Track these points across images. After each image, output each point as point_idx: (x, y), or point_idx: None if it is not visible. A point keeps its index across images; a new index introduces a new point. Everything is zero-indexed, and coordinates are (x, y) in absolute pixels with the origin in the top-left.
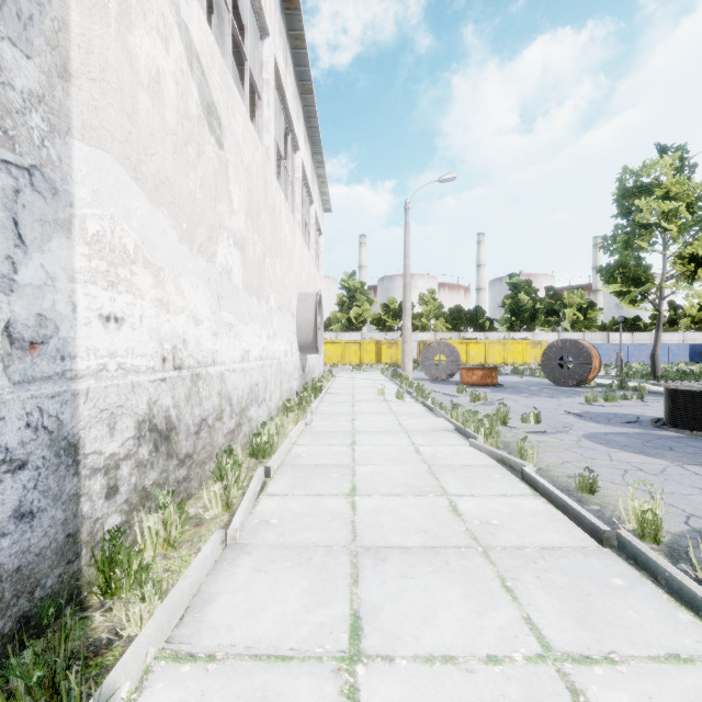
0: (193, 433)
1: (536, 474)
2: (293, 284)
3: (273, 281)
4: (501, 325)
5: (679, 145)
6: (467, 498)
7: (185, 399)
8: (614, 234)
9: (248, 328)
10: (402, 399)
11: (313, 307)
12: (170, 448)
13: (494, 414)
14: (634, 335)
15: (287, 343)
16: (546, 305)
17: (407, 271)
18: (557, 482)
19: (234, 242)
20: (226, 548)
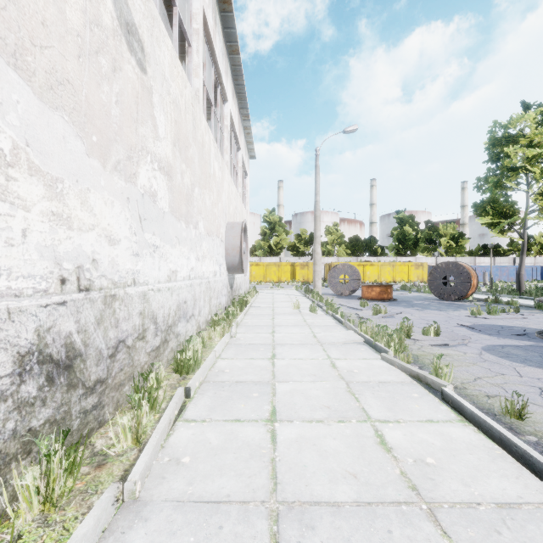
0: (107, 357)
1: (454, 393)
2: (222, 214)
3: (202, 209)
4: (390, 251)
5: (540, 103)
6: (393, 425)
7: (96, 322)
8: (486, 176)
9: (175, 250)
10: (314, 312)
11: (239, 234)
12: (73, 377)
13: (400, 328)
14: (495, 258)
15: (216, 265)
16: (426, 235)
17: (317, 206)
18: (479, 403)
19: (159, 167)
20: (119, 511)
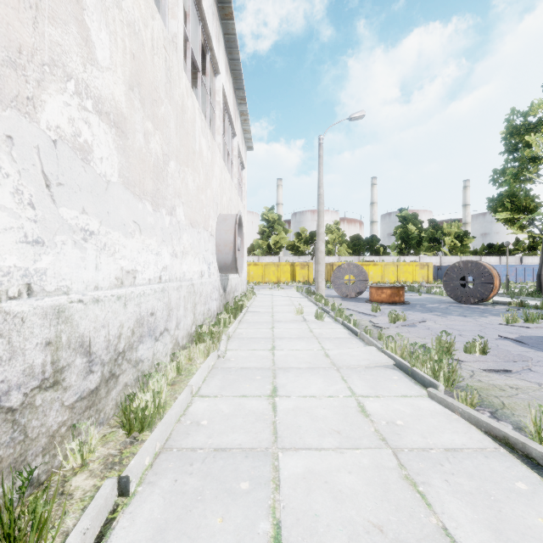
0: None
1: None
2: (211, 203)
3: (182, 192)
4: (392, 250)
5: None
6: None
7: None
8: (504, 167)
9: (133, 241)
10: (321, 319)
11: (232, 227)
12: None
13: (441, 346)
14: (502, 258)
15: (204, 263)
16: (429, 234)
17: (321, 199)
18: None
19: (97, 110)
20: None
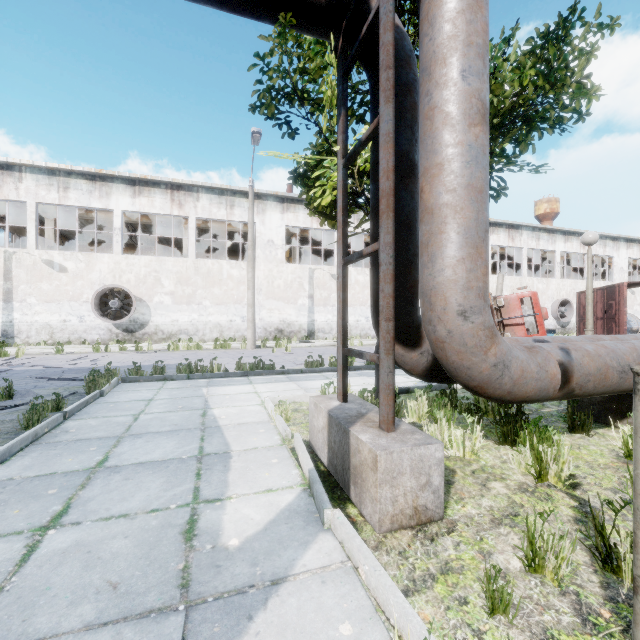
0: None
1: None
2: None
3: None
4: None
5: None
6: None
7: None
8: None
9: None
10: None
11: None
12: None
13: None
14: None
15: None
16: None
17: None
18: None
19: (637, 305)
20: None
